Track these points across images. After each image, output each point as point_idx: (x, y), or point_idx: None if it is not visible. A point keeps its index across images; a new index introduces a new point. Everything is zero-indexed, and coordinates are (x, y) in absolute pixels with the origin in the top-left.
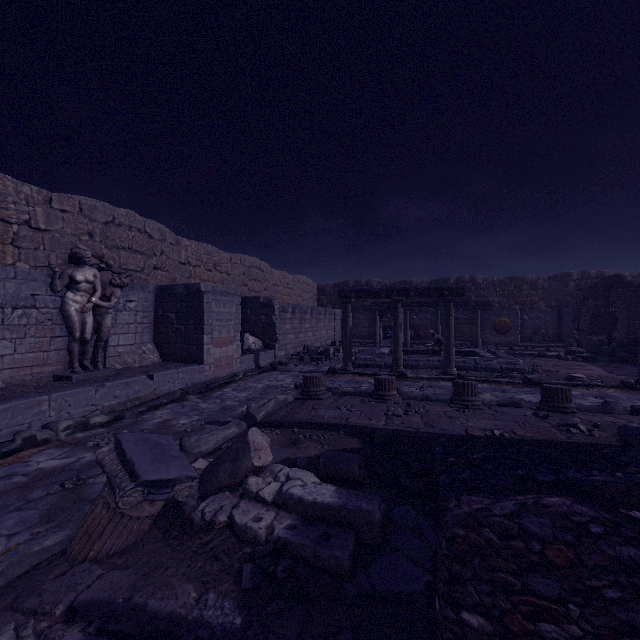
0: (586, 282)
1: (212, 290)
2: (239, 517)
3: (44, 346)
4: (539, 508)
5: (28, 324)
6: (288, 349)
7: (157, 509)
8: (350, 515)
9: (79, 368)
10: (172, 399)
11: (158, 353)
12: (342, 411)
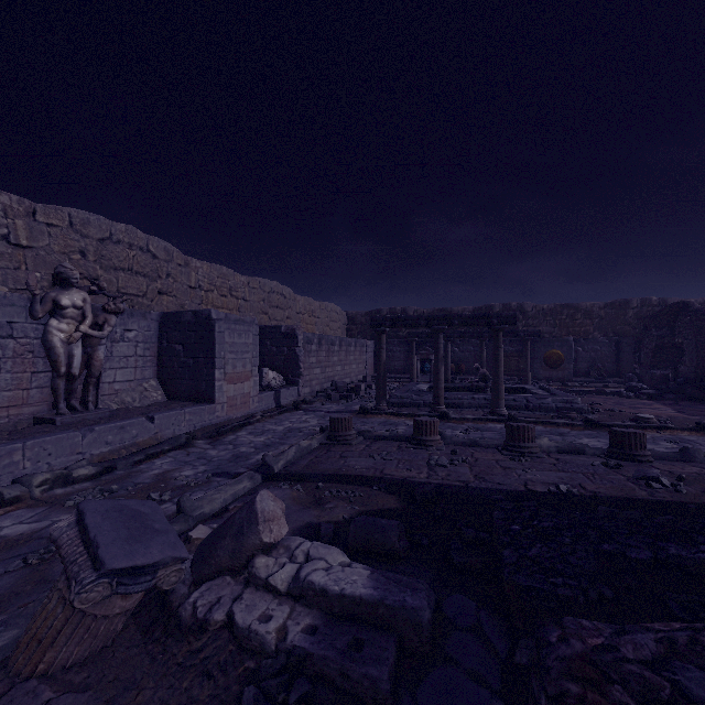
0: (647, 310)
1: (225, 318)
2: (241, 615)
3: (24, 383)
4: (701, 653)
5: (3, 357)
6: (313, 385)
7: (133, 602)
8: (390, 613)
9: (65, 409)
10: (176, 445)
11: (162, 390)
12: (376, 460)
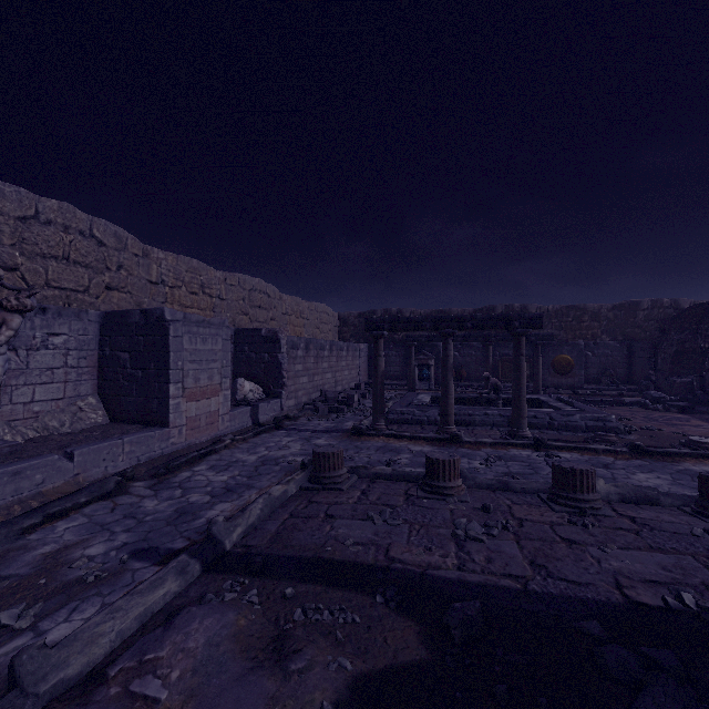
0: (658, 312)
1: (183, 318)
2: None
3: None
4: None
5: None
6: (300, 396)
7: None
8: None
9: None
10: (99, 494)
11: (104, 410)
12: (377, 525)
